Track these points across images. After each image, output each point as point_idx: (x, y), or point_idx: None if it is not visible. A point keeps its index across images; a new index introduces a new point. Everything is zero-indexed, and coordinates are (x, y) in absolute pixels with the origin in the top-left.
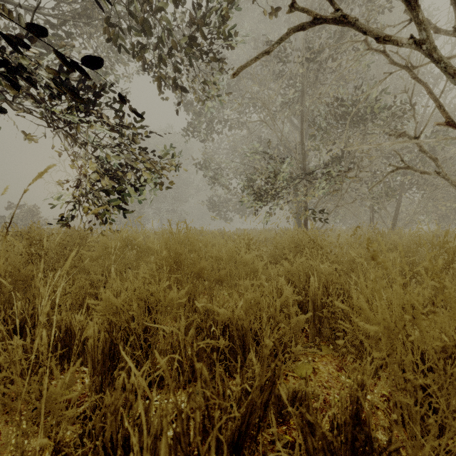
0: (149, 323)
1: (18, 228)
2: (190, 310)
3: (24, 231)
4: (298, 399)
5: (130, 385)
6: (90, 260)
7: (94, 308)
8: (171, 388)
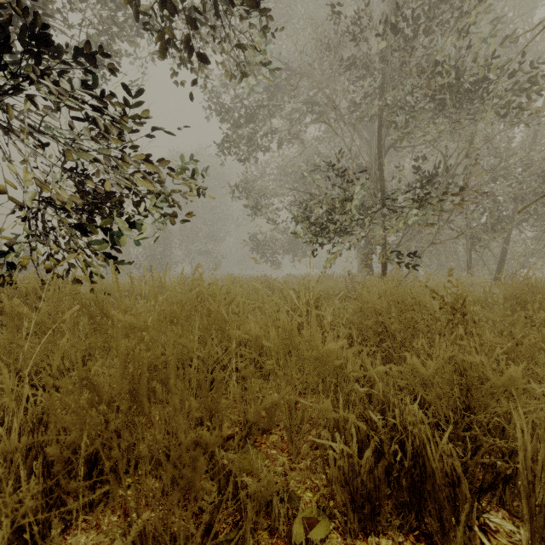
0: None
1: None
2: None
3: None
4: None
5: None
6: None
7: None
8: None
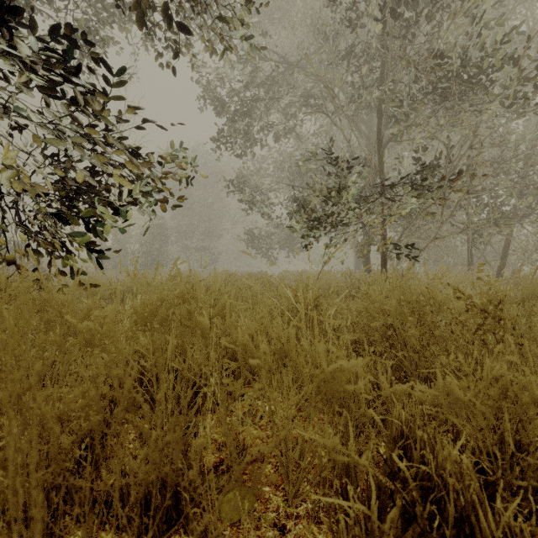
0: None
1: None
2: None
3: None
4: None
5: None
6: None
7: None
8: None
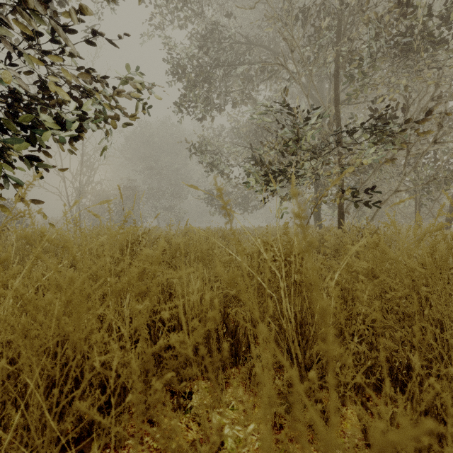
0: None
1: None
2: None
3: None
4: None
5: None
6: None
7: None
8: None
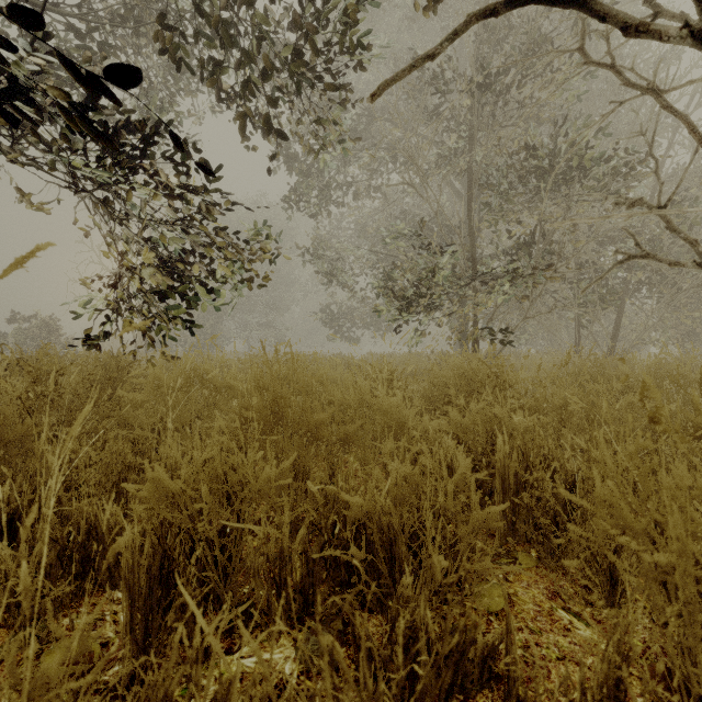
0: (230, 519)
1: (22, 352)
2: (298, 493)
3: (31, 358)
4: (490, 658)
5: (192, 652)
6: (134, 406)
7: (134, 494)
8: (272, 700)
